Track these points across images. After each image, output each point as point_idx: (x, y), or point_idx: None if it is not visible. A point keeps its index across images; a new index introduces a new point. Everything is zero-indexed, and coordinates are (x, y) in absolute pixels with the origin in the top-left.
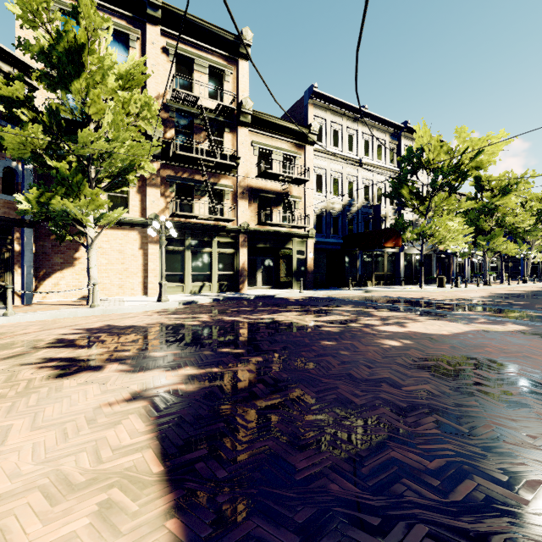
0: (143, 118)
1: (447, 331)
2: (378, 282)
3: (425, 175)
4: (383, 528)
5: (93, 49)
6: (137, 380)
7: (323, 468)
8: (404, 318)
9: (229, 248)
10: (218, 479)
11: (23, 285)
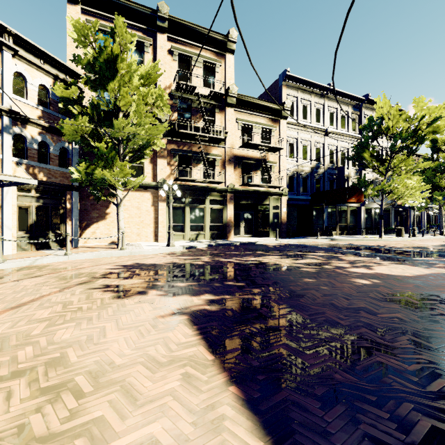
0: (157, 107)
1: (410, 273)
2: (341, 232)
3: (384, 140)
4: (379, 402)
5: (123, 58)
6: (174, 302)
7: (326, 364)
8: (370, 262)
9: (218, 204)
10: (254, 366)
11: (72, 233)
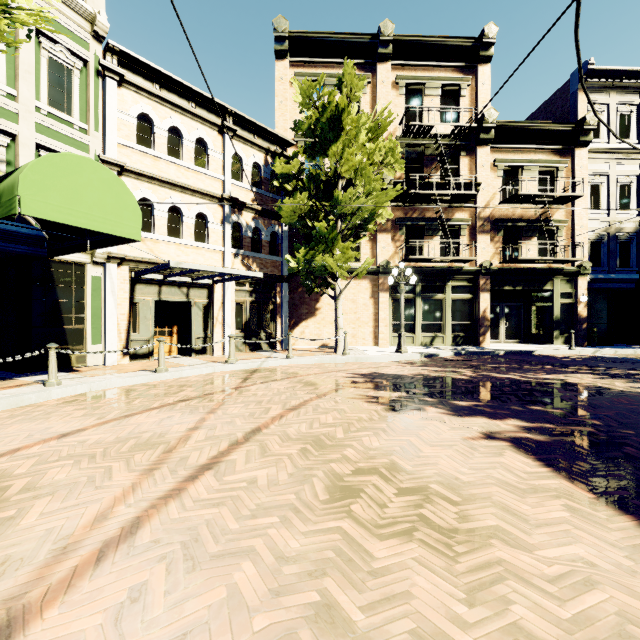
0: (386, 165)
1: None
2: None
3: None
4: None
5: (348, 111)
6: (471, 423)
7: None
8: None
9: (464, 293)
10: None
11: (282, 333)
